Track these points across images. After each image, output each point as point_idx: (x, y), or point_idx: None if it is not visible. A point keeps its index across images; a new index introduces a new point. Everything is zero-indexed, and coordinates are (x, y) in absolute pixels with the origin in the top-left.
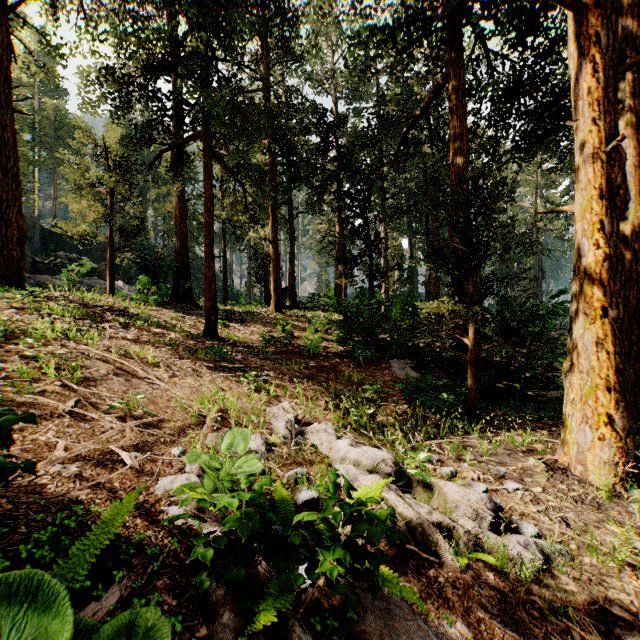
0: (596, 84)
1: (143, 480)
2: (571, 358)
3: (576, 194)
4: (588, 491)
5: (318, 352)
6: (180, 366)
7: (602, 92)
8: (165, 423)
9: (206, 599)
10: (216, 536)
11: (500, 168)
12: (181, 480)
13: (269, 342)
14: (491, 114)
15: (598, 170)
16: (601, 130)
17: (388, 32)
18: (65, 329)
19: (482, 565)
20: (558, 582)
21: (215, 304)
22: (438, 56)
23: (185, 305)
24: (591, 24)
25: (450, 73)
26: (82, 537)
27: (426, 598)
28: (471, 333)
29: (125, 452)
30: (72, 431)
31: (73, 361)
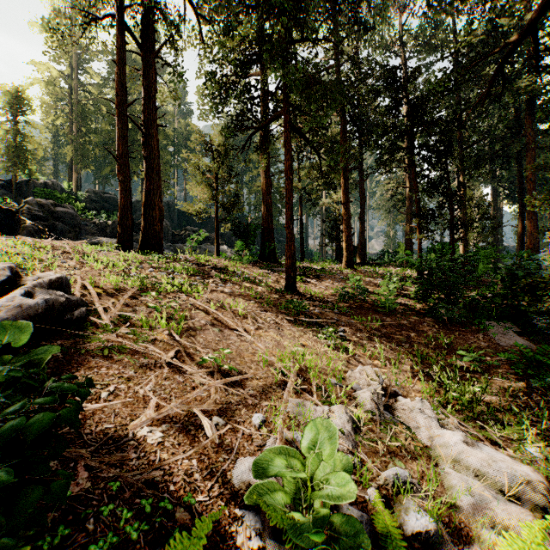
0: None
1: (221, 459)
2: None
3: None
4: None
5: (394, 309)
6: (264, 319)
7: None
8: (248, 381)
9: None
10: None
11: None
12: None
13: (343, 297)
14: None
15: None
16: None
17: None
18: (182, 284)
19: None
20: None
21: (294, 262)
22: None
23: (270, 263)
24: None
25: None
26: None
27: None
28: None
29: (207, 419)
30: (167, 384)
31: (182, 311)
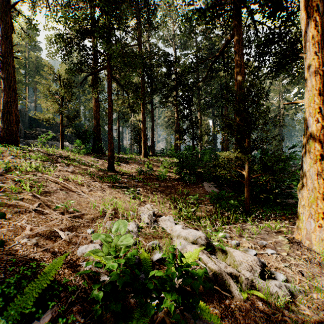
0: (316, 33)
1: (71, 247)
2: (302, 182)
3: (305, 93)
4: (313, 255)
5: (166, 178)
6: (94, 185)
7: (320, 37)
8: (85, 215)
9: (100, 318)
10: (105, 284)
11: (261, 82)
12: (91, 247)
13: (140, 173)
14: (256, 54)
15: (318, 80)
16: (319, 58)
17: (202, 11)
18: (37, 166)
19: (255, 297)
20: (299, 308)
21: (113, 154)
22: (228, 24)
23: (98, 154)
24: (314, 0)
25: (234, 33)
26: (32, 282)
27: (224, 317)
28: (246, 168)
29: (62, 232)
30: (35, 220)
31: (40, 183)
